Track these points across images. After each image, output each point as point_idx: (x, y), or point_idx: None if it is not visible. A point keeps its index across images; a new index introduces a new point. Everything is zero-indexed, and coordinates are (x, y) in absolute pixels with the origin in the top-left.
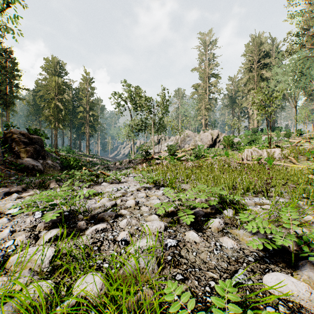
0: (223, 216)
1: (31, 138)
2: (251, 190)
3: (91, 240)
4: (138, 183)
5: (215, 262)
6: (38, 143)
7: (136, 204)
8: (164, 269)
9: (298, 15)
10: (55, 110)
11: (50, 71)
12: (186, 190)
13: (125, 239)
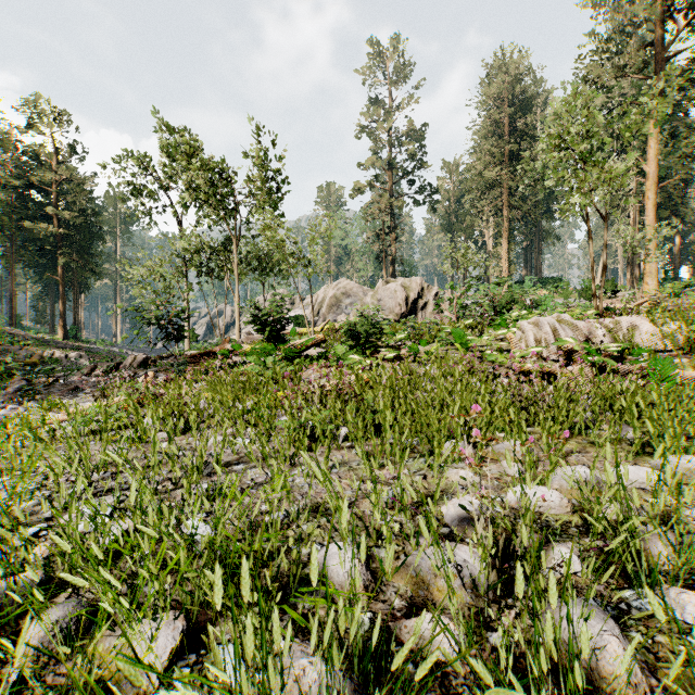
0: None
1: None
2: None
3: None
4: None
5: None
6: None
7: None
8: None
9: None
10: None
11: None
12: None
13: None
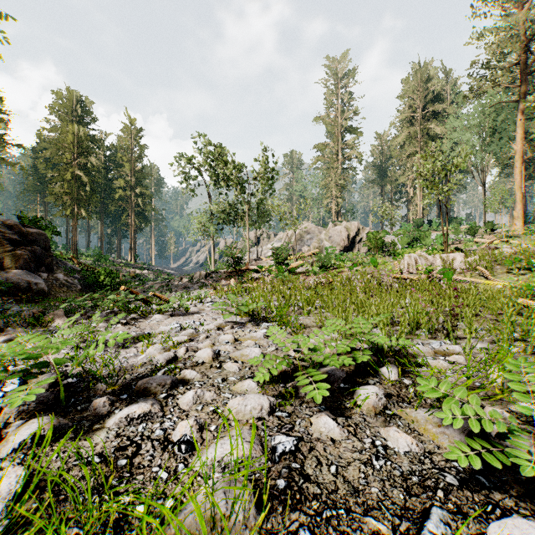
0: (381, 379)
1: (25, 233)
2: (425, 326)
3: (116, 443)
4: (220, 314)
5: (378, 489)
6: (39, 242)
7: (215, 358)
8: (271, 513)
9: (488, 32)
10: (73, 184)
11: (64, 115)
12: (307, 327)
13: (187, 439)
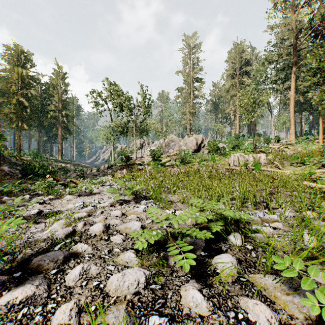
0: (230, 245)
1: None
2: (252, 201)
3: None
4: (114, 194)
5: None
6: None
7: (105, 231)
8: None
9: (276, 25)
10: (18, 106)
11: (12, 61)
12: (173, 202)
13: None
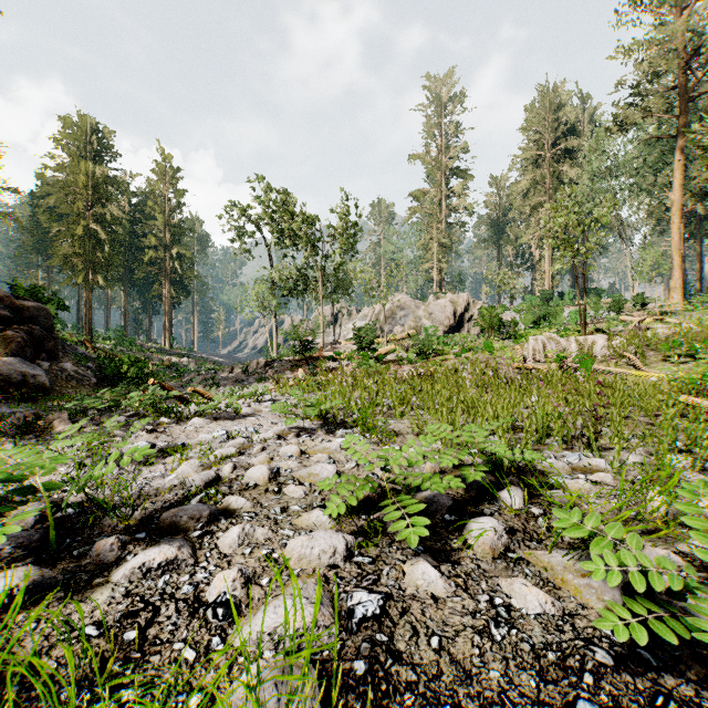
0: (501, 508)
1: (20, 308)
2: (559, 433)
3: (124, 606)
4: (282, 417)
5: (500, 672)
6: (39, 320)
7: (272, 478)
8: None
9: (638, 45)
10: (87, 241)
11: (74, 150)
12: (400, 434)
13: (227, 600)
